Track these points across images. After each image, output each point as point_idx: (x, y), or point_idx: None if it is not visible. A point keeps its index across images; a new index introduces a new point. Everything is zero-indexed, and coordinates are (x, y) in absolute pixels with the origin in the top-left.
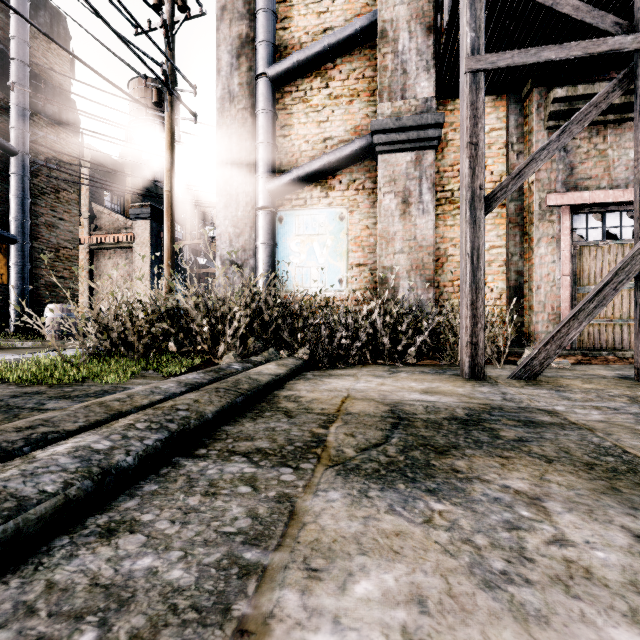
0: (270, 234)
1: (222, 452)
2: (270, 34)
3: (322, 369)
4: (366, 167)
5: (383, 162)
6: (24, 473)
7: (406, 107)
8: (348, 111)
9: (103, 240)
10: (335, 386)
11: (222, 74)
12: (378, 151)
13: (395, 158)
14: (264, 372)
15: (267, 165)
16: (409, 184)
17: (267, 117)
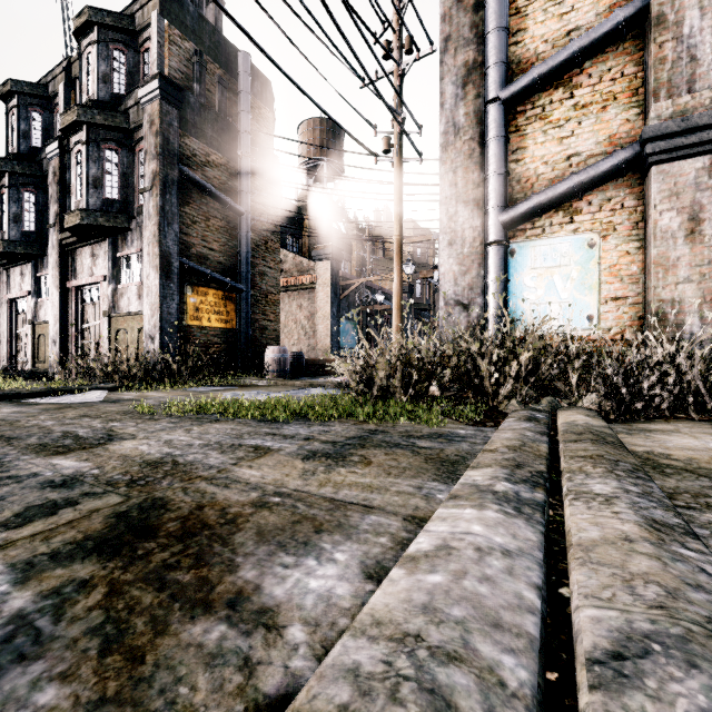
0: (503, 270)
1: (705, 506)
2: (503, 54)
3: (619, 422)
4: (626, 182)
5: (659, 174)
6: (635, 506)
7: (695, 102)
8: (600, 119)
9: (289, 283)
10: (684, 444)
11: (446, 107)
12: (652, 162)
13: (678, 167)
14: (593, 424)
15: (500, 196)
16: (700, 196)
17: (500, 144)
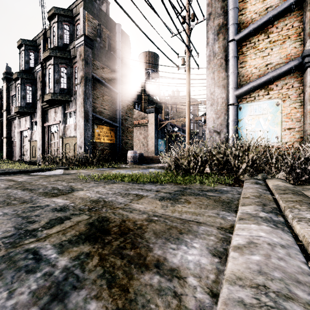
0: (236, 116)
1: None
2: (236, 19)
3: (296, 185)
4: (294, 75)
5: None
6: None
7: None
8: (282, 47)
9: (136, 123)
10: None
11: (209, 44)
12: (308, 66)
13: None
14: (288, 186)
15: (234, 83)
16: None
17: (234, 60)
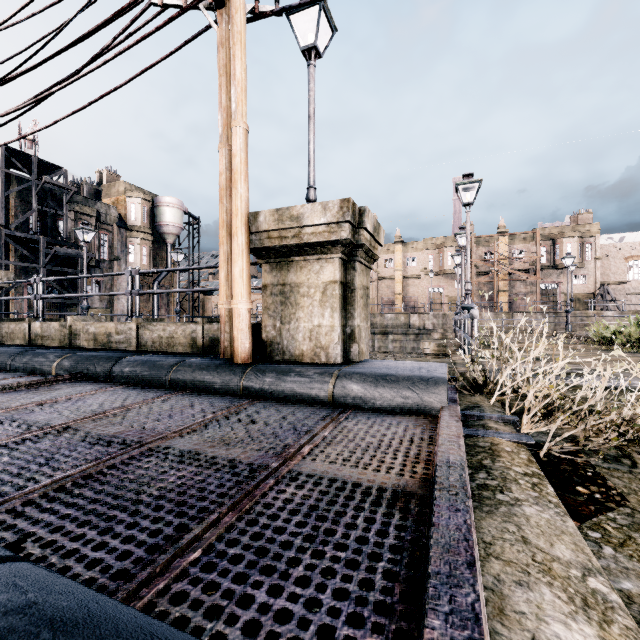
0: None
1: None
2: None
3: None
4: None
5: None
6: None
7: None
8: None
9: None
10: None
11: None
12: None
13: None
14: None
15: None
16: None
17: None
